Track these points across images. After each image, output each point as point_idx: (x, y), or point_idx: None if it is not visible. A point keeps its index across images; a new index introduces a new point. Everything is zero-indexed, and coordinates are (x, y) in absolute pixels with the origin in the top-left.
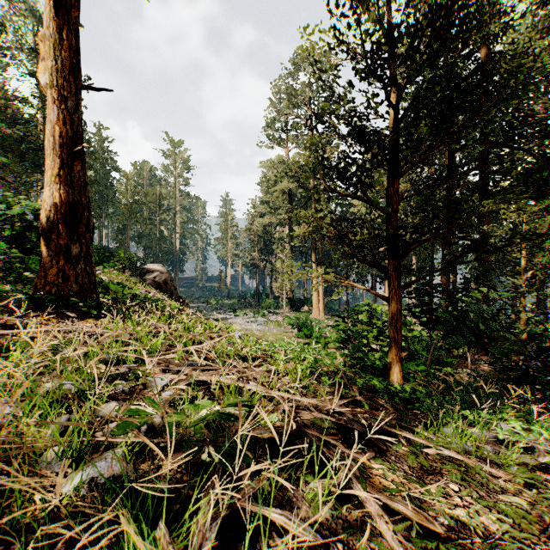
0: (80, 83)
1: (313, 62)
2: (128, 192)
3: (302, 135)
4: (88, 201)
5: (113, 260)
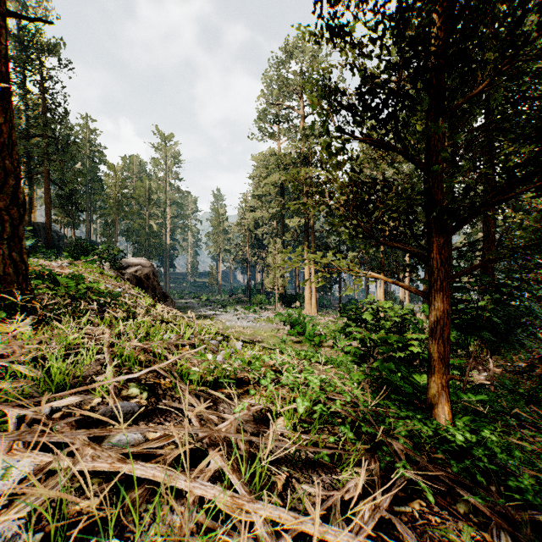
0: (2, 6)
1: (305, 51)
2: (116, 186)
3: (294, 127)
4: (18, 166)
5: (91, 253)
